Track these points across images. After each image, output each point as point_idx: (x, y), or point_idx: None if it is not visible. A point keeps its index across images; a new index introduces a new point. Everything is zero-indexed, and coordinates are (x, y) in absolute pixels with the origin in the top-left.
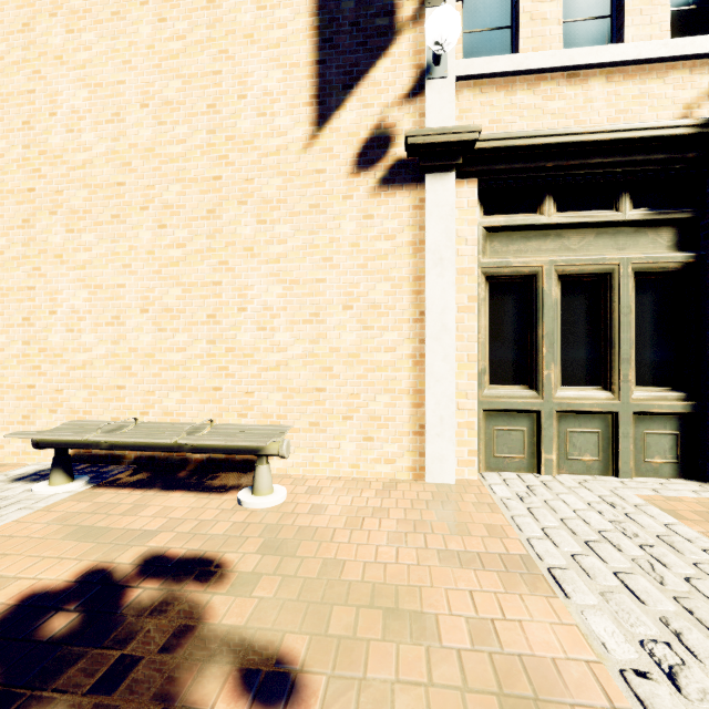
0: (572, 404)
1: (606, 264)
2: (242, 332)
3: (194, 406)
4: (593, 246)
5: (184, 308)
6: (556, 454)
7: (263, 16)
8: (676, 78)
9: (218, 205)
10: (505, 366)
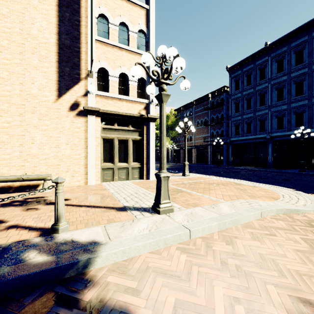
0: (120, 166)
1: (127, 138)
2: (33, 149)
3: (14, 171)
4: (124, 134)
5: (10, 142)
6: (117, 177)
7: (40, 63)
8: (138, 105)
9: (24, 112)
10: (107, 158)
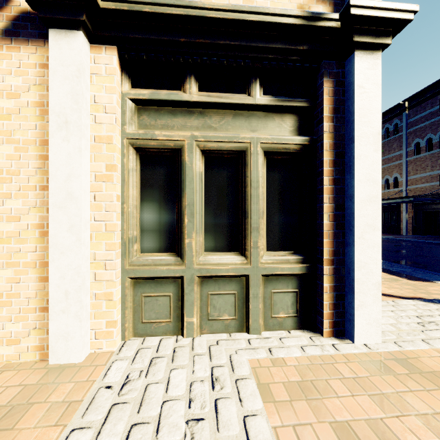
0: (210, 270)
1: (240, 142)
2: None
3: None
4: (231, 126)
5: None
6: (199, 316)
7: None
8: None
9: None
10: (157, 234)
